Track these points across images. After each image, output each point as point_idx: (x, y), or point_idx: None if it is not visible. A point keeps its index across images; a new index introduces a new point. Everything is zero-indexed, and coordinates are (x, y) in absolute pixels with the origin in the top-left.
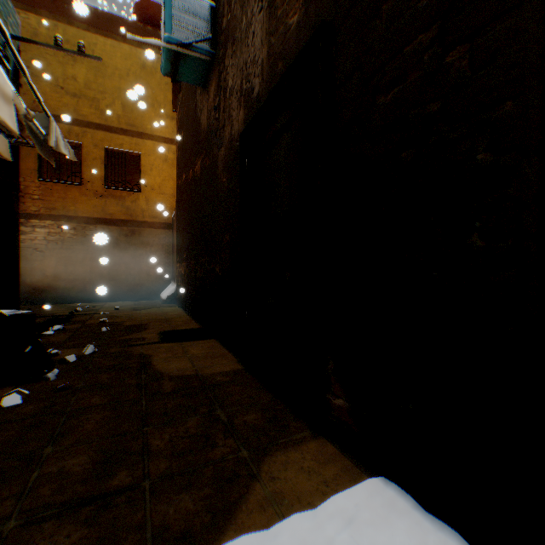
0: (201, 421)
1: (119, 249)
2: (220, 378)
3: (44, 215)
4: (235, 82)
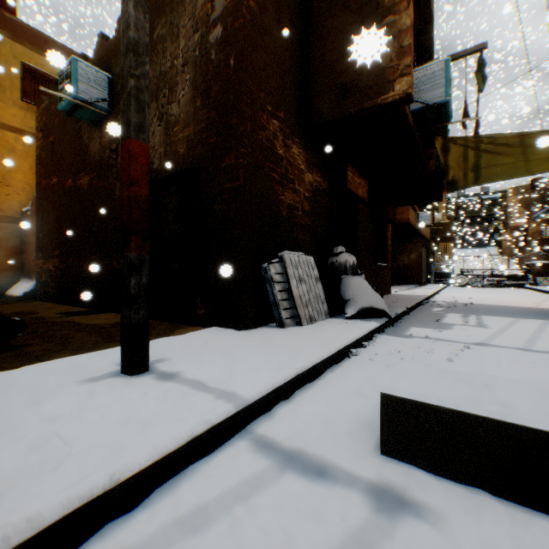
0: None
1: None
2: None
3: None
4: None
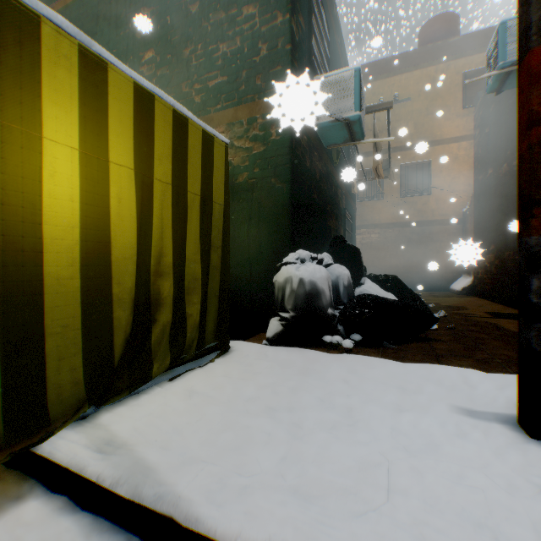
0: None
1: (411, 247)
2: None
3: (359, 225)
4: None
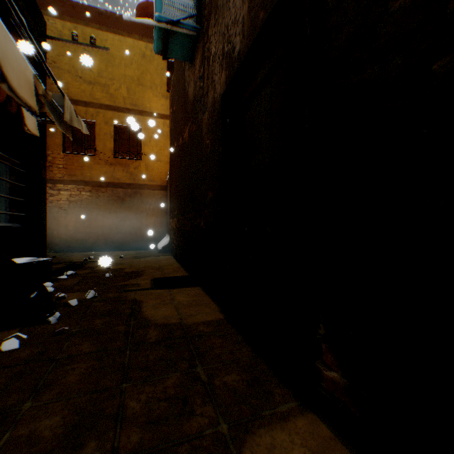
0: (180, 380)
1: (124, 208)
2: (202, 328)
3: (67, 180)
4: (217, 48)
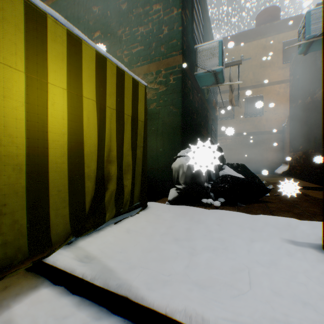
0: None
1: (251, 147)
2: None
3: (219, 134)
4: None
